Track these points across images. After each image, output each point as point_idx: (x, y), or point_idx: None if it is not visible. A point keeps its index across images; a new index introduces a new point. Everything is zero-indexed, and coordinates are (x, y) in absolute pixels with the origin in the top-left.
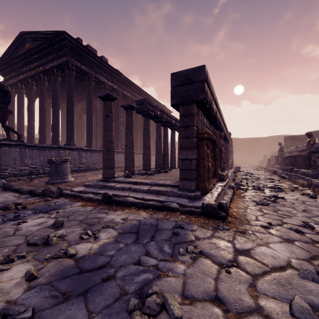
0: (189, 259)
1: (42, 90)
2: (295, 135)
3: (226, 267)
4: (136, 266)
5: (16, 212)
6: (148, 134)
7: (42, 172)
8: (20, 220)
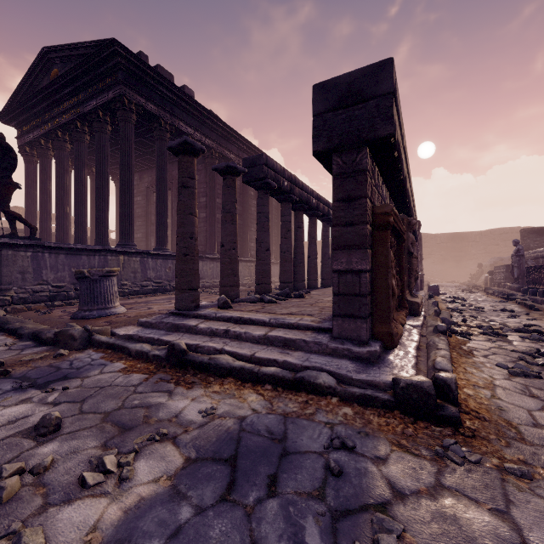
0: None
1: (79, 150)
2: (543, 227)
3: None
4: None
5: None
6: (265, 224)
7: (73, 295)
8: None
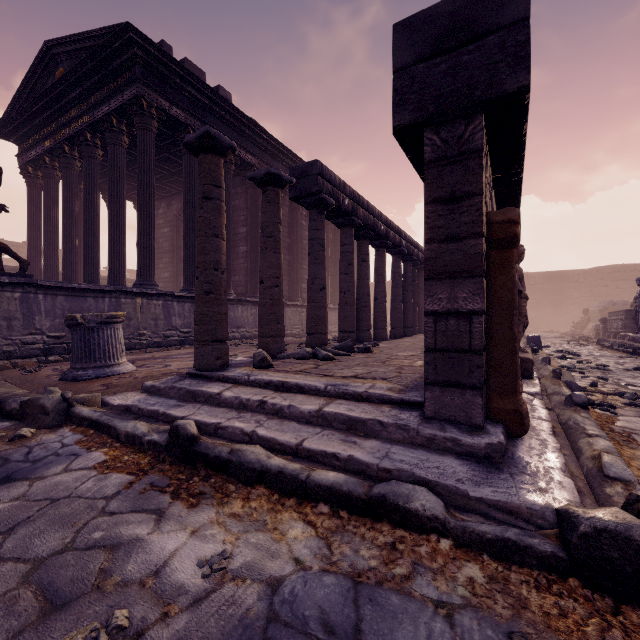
0: None
1: (90, 167)
2: None
3: None
4: None
5: None
6: (320, 254)
7: None
8: None
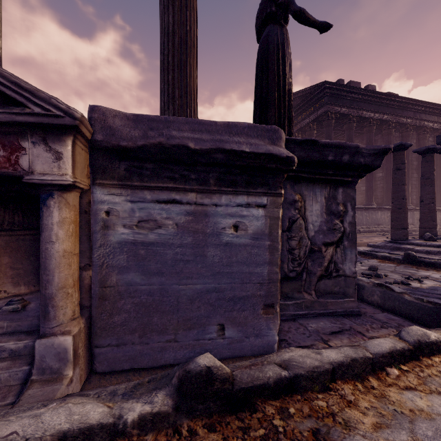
0: None
1: None
2: None
3: None
4: None
5: None
6: None
7: None
8: None
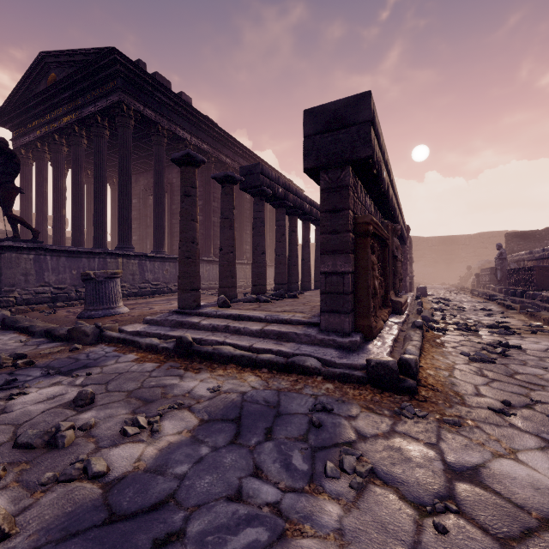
0: (347, 489)
1: (77, 153)
2: (526, 231)
3: (434, 517)
4: (232, 505)
5: (13, 373)
6: (261, 229)
7: (74, 296)
8: (15, 390)
